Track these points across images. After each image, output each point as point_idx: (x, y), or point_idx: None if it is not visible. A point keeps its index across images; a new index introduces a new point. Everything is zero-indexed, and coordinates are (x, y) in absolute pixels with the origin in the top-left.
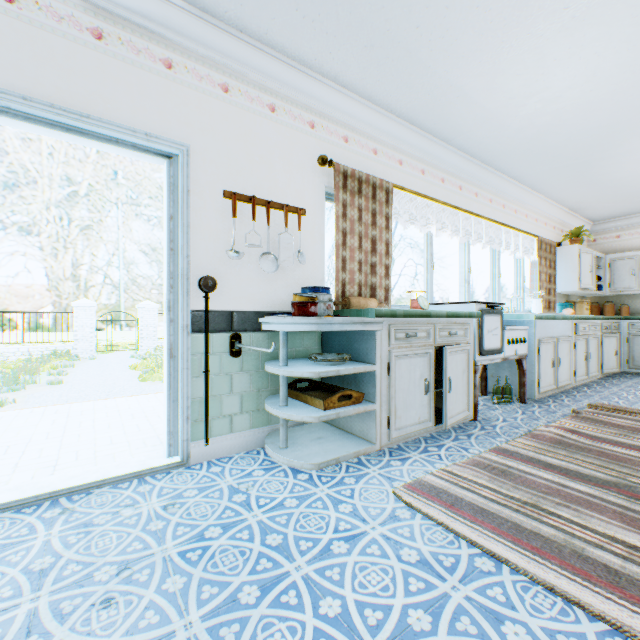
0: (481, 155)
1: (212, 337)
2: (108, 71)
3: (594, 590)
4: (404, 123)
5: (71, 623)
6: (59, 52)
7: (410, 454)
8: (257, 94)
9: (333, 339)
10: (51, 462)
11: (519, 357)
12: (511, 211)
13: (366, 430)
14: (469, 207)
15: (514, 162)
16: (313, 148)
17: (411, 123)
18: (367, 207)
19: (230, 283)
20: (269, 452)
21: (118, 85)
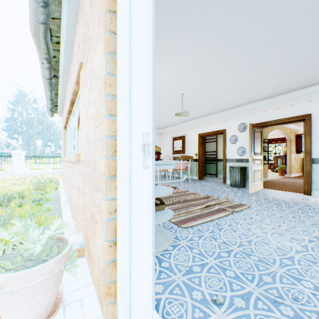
0: None
1: None
2: None
3: (217, 214)
4: None
5: (315, 307)
6: None
7: None
8: None
9: None
10: None
11: None
12: None
13: None
14: None
15: None
16: None
17: None
18: None
19: None
20: None
21: None
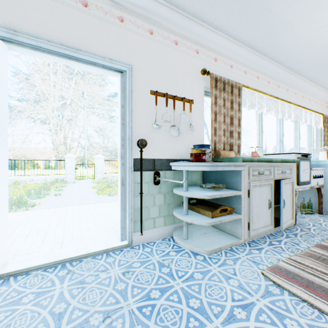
0: (292, 66)
1: (144, 173)
2: (90, 24)
3: None
4: (248, 49)
5: None
6: (65, 15)
7: (262, 246)
8: (168, 35)
9: (210, 175)
10: (60, 240)
11: (319, 186)
12: (307, 99)
13: (234, 230)
14: (283, 97)
15: (312, 69)
16: (197, 65)
17: (252, 48)
18: (228, 98)
19: (153, 143)
20: (177, 241)
21: (95, 32)
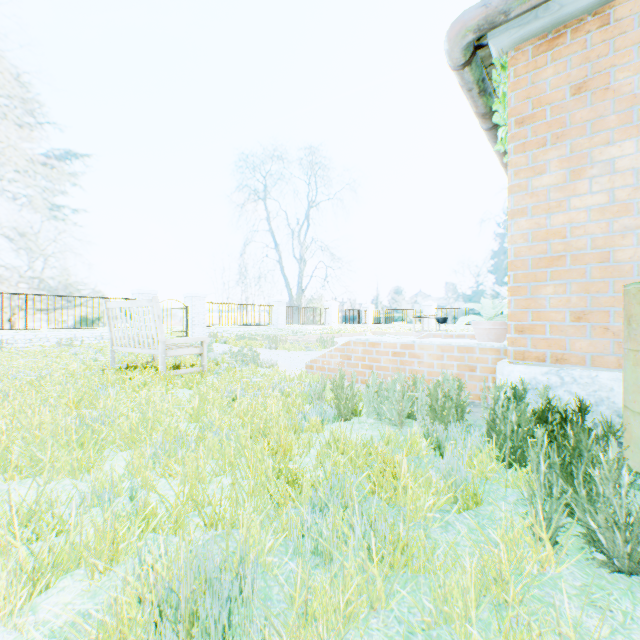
0: None
1: None
2: None
3: None
4: None
5: None
6: None
7: None
8: None
9: None
10: None
11: None
12: None
13: None
14: None
15: None
16: None
17: None
18: None
19: None
20: None
21: None
